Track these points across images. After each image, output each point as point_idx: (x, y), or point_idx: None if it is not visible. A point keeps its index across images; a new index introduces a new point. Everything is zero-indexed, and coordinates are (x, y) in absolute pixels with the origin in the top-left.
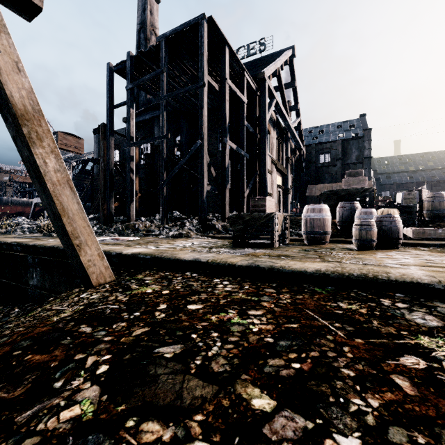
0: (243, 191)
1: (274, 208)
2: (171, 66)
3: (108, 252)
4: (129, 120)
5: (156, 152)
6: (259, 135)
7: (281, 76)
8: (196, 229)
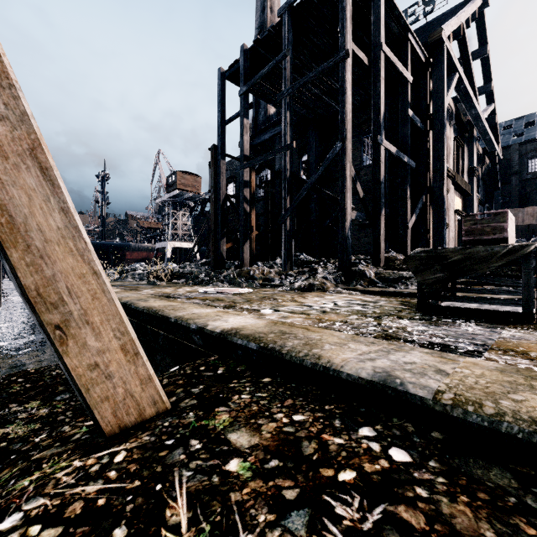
0: (406, 219)
1: (514, 236)
2: (296, 52)
3: (184, 323)
4: (243, 134)
5: (276, 178)
6: (429, 133)
7: (466, 36)
8: (334, 277)
